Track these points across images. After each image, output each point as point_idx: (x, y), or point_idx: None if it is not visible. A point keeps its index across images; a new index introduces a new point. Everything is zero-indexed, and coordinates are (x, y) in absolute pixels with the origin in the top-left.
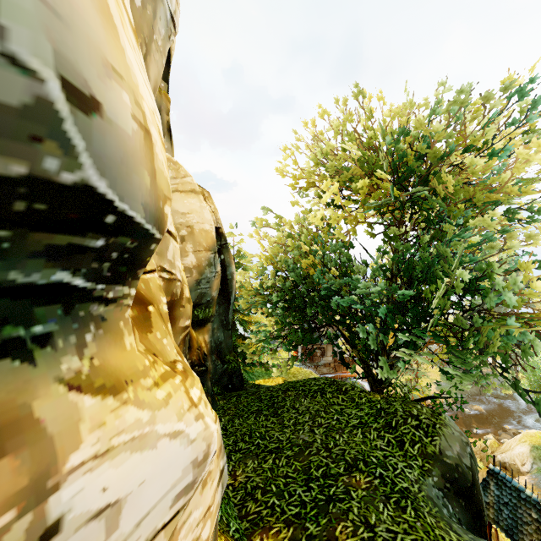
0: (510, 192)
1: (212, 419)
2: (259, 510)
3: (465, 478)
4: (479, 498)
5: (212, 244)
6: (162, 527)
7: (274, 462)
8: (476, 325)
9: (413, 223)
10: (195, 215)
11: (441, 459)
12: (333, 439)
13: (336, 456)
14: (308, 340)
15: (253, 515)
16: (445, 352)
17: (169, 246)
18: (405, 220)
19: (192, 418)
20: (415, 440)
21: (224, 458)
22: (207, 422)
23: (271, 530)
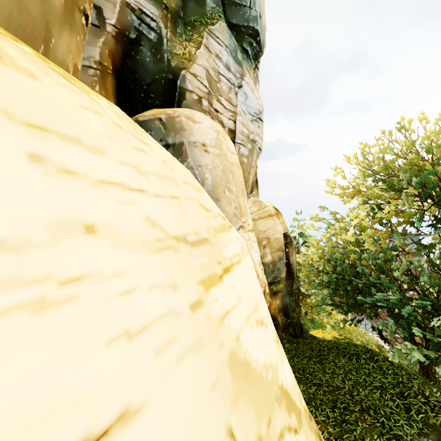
0: None
1: None
2: None
3: None
4: None
5: (281, 246)
6: None
7: (315, 391)
8: None
9: None
10: (271, 230)
11: (440, 431)
12: (357, 390)
13: (356, 400)
14: (357, 309)
15: None
16: None
17: None
18: None
19: None
20: (421, 411)
21: None
22: None
23: None
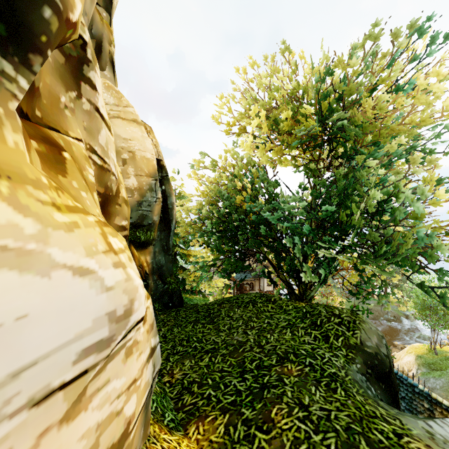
0: (415, 122)
1: (137, 274)
2: (196, 402)
3: (384, 364)
4: (396, 382)
5: (153, 172)
6: (60, 387)
7: (210, 360)
8: (387, 237)
9: (330, 162)
10: (137, 143)
11: (362, 349)
12: (265, 338)
13: (268, 351)
14: (240, 267)
15: (189, 406)
16: (362, 258)
17: (101, 130)
18: (323, 157)
19: (109, 263)
20: (338, 335)
21: (156, 338)
22: (130, 273)
23: (207, 418)
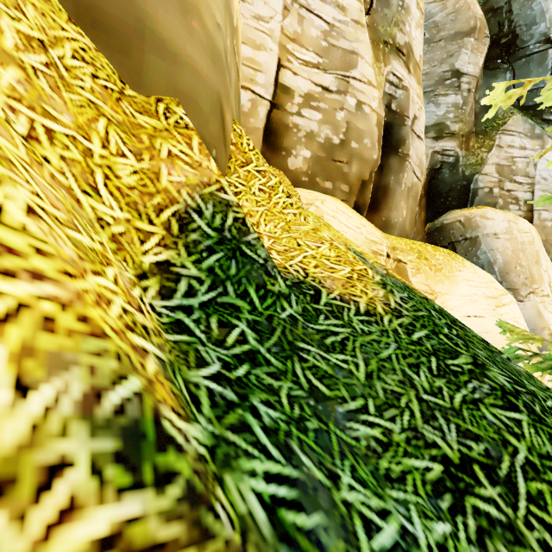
0: None
1: None
2: None
3: None
4: None
5: None
6: None
7: None
8: None
9: None
10: None
11: None
12: None
13: None
14: None
15: None
16: None
17: None
18: None
19: None
20: None
21: None
22: None
23: None
